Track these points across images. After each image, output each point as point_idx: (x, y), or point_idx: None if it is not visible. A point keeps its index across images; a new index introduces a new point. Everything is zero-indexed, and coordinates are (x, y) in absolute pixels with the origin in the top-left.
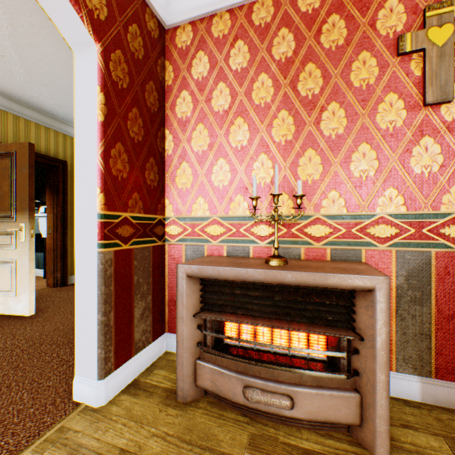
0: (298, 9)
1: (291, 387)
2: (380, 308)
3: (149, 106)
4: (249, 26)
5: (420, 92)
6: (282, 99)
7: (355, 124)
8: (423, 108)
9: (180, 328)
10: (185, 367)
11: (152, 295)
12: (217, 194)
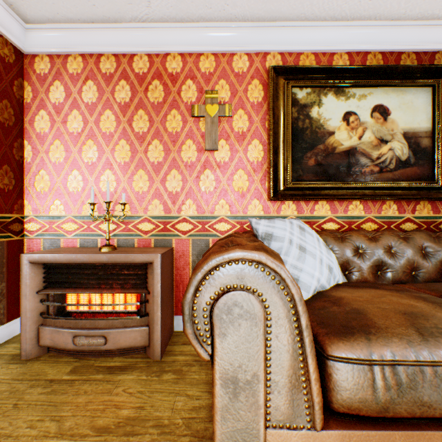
0: (133, 69)
1: (106, 330)
2: (157, 273)
3: (3, 121)
4: (98, 72)
5: (204, 141)
6: (122, 131)
7: (169, 156)
8: (206, 152)
9: (24, 303)
10: (29, 333)
11: (7, 282)
12: (72, 198)
